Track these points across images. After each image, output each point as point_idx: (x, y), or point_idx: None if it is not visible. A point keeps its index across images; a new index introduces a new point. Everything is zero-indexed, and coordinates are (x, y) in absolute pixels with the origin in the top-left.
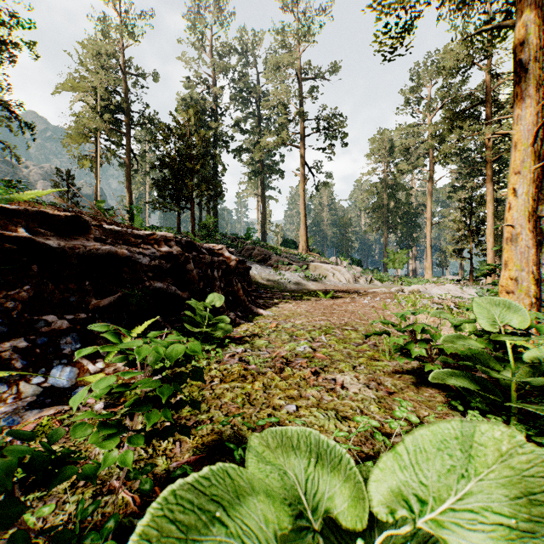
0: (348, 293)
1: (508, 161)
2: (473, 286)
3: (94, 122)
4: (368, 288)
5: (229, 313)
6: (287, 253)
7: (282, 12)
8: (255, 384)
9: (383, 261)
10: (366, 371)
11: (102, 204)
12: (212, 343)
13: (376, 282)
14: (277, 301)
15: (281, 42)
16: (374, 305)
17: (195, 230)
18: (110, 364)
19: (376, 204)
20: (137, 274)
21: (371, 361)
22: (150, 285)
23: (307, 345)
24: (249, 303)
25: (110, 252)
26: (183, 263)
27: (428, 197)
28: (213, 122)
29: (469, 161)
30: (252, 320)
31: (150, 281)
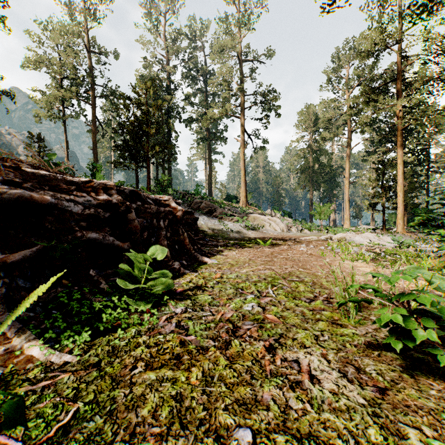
0: (284, 241)
1: (413, 130)
2: (387, 234)
3: (65, 94)
4: (300, 236)
5: (174, 262)
6: (230, 206)
7: (226, 4)
8: (192, 373)
9: (311, 213)
10: (334, 346)
11: (55, 157)
12: (148, 302)
13: (306, 231)
14: (221, 248)
15: (225, 28)
16: (311, 253)
17: (149, 186)
18: (4, 341)
19: (303, 166)
20: (66, 224)
21: (334, 327)
22: (81, 235)
23: (254, 302)
24: (195, 252)
25: (23, 196)
26: (124, 212)
27: (347, 160)
28: (167, 96)
29: (380, 130)
30: (196, 269)
31: (83, 231)
